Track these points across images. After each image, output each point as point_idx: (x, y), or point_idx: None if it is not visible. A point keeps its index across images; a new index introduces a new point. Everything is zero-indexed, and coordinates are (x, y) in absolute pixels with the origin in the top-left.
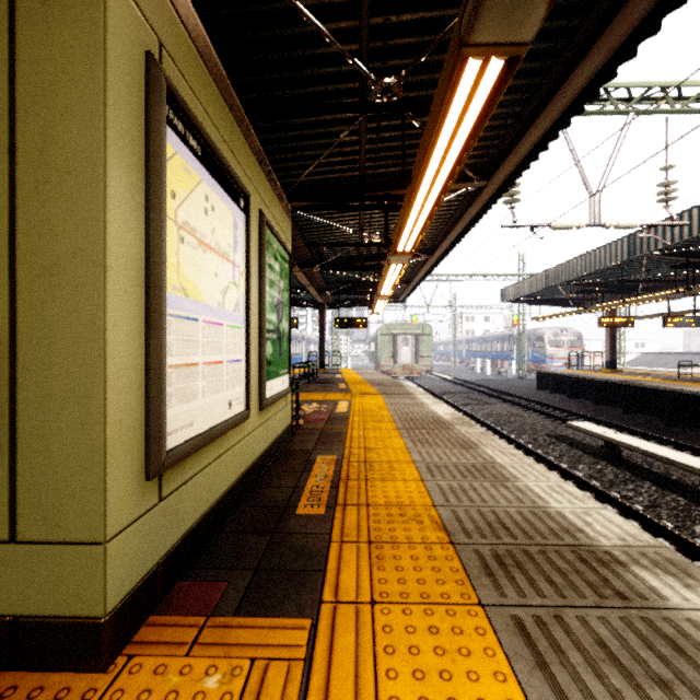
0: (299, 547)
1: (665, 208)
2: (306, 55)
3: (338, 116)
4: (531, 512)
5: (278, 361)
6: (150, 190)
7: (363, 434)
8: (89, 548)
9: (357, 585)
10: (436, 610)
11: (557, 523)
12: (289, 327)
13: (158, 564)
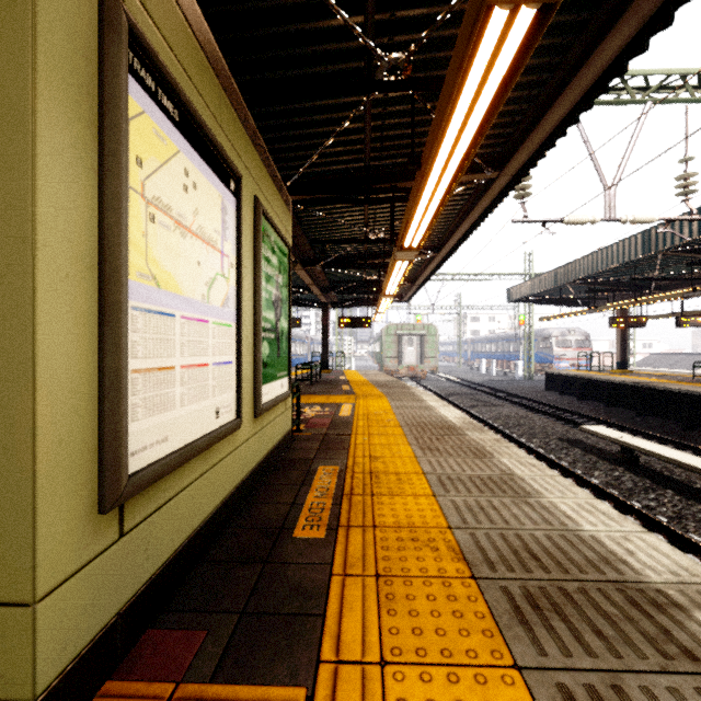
0: (294, 582)
1: (684, 202)
2: (306, 29)
3: (341, 100)
4: (561, 536)
5: (276, 363)
6: (104, 151)
7: (368, 441)
8: (13, 610)
9: (363, 637)
10: (462, 676)
11: (594, 551)
12: (288, 326)
13: (118, 615)
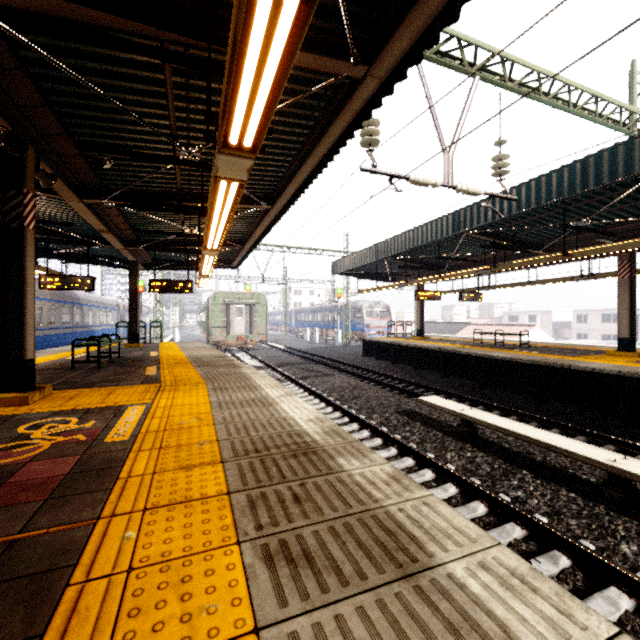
0: None
1: (499, 181)
2: None
3: None
4: None
5: None
6: None
7: (134, 547)
8: None
9: None
10: None
11: None
12: None
13: None
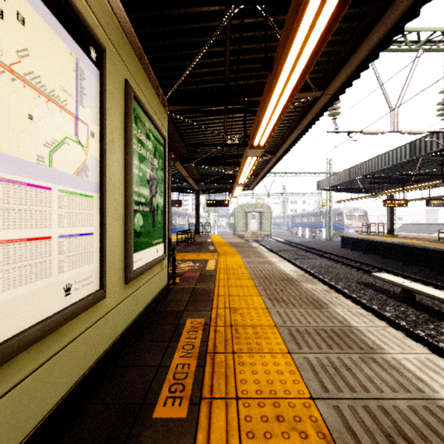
0: None
1: (443, 120)
2: None
3: (207, 24)
4: (426, 409)
5: (151, 232)
6: None
7: (228, 292)
8: None
9: None
10: None
11: None
12: (164, 202)
13: None
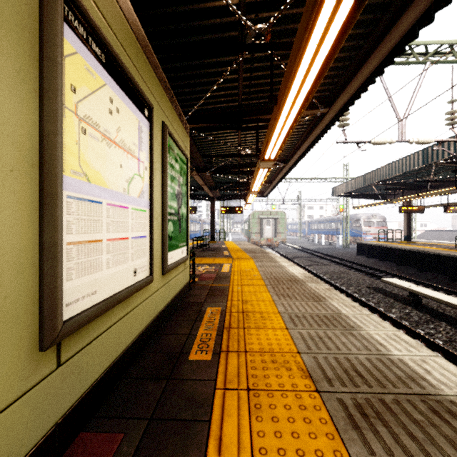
0: (189, 394)
1: (451, 129)
2: (199, 8)
3: (223, 59)
4: (377, 359)
5: (178, 236)
6: (43, 78)
7: (241, 289)
8: None
9: (238, 439)
10: None
11: (402, 370)
12: (187, 212)
13: (56, 425)
